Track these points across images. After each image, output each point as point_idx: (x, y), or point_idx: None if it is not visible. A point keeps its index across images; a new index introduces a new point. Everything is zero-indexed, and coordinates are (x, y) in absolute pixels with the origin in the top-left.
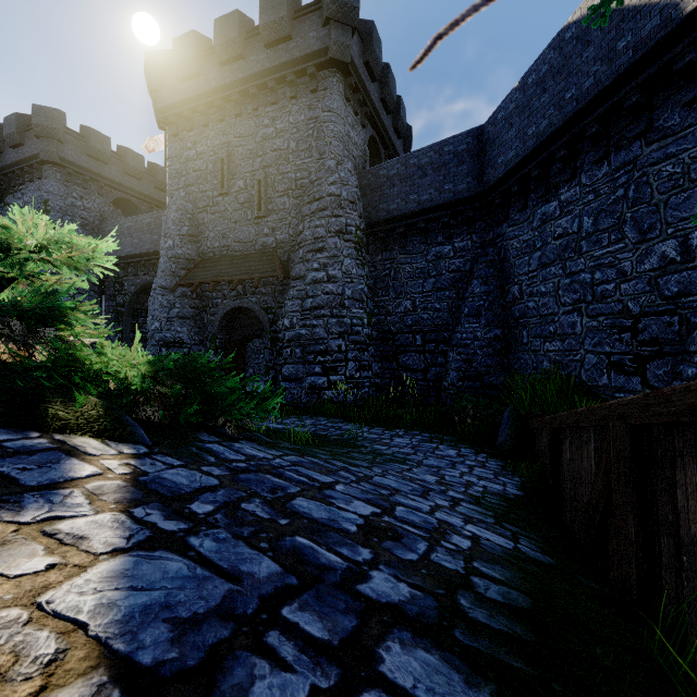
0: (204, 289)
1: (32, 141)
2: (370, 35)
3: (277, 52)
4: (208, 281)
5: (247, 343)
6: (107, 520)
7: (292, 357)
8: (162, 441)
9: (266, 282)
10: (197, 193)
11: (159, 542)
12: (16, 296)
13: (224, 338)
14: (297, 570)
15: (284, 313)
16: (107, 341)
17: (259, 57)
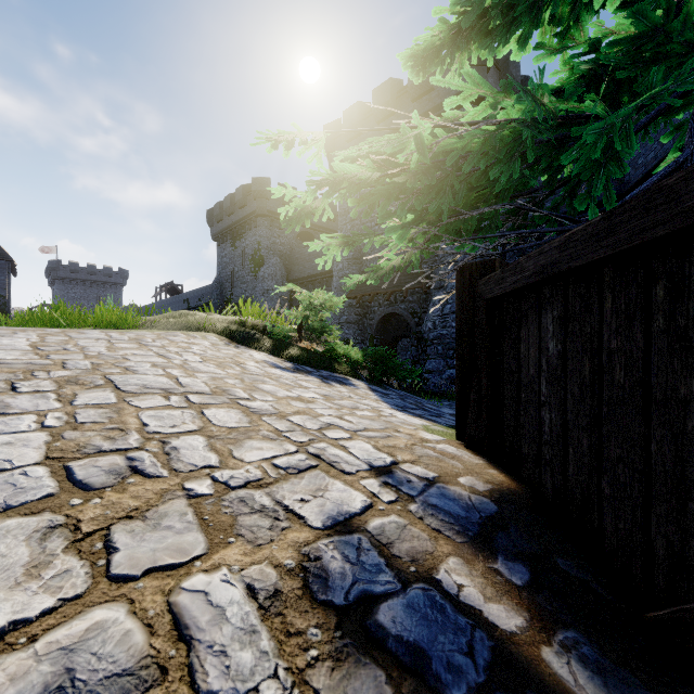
0: (364, 299)
1: (251, 202)
2: (506, 61)
3: (421, 103)
4: (368, 294)
5: (397, 342)
6: (369, 392)
7: (434, 353)
8: (371, 383)
9: (412, 292)
10: (359, 225)
11: (384, 397)
12: (312, 324)
13: (380, 338)
14: (423, 409)
15: (427, 317)
16: (339, 341)
17: (407, 110)
